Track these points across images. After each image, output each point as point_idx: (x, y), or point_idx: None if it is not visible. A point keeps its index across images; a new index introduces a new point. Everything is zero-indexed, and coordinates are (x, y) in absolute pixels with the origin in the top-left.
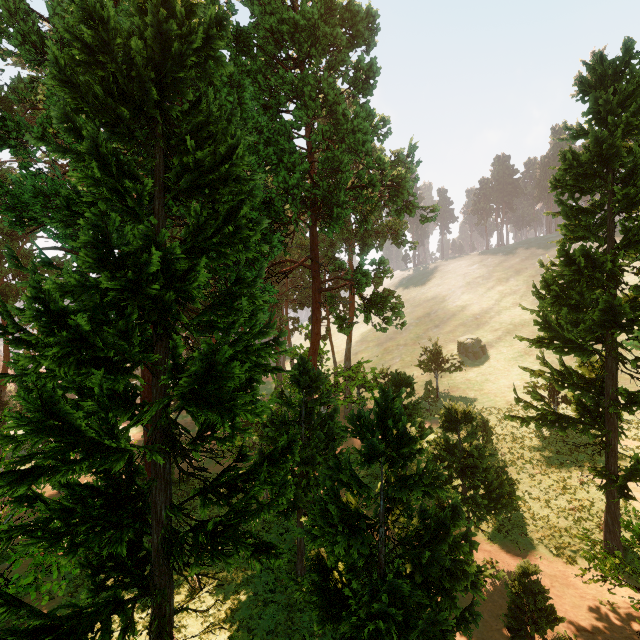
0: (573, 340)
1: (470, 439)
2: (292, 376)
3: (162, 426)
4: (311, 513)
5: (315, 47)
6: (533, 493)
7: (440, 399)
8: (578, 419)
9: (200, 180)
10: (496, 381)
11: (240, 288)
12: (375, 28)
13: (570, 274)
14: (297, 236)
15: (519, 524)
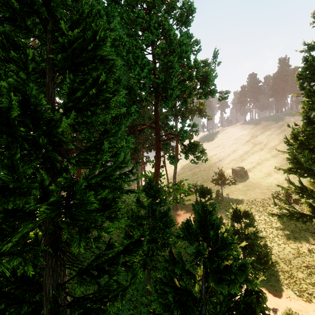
0: (311, 169)
1: (248, 227)
2: (144, 190)
3: (50, 231)
4: (154, 286)
5: None
6: (280, 255)
7: (223, 199)
8: (313, 216)
9: (76, 60)
10: (253, 190)
11: (107, 136)
12: None
13: (309, 130)
14: (148, 113)
15: (274, 274)
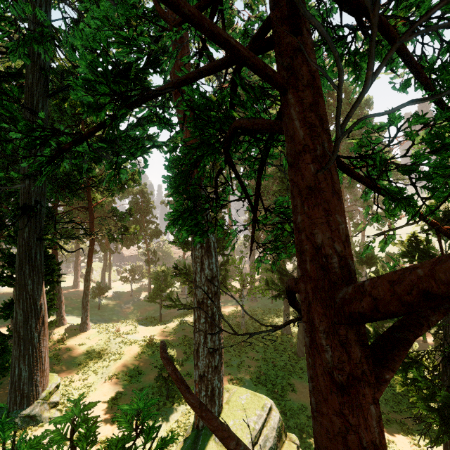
0: None
1: None
2: None
3: None
4: None
5: (342, 114)
6: None
7: None
8: None
9: None
10: None
11: None
12: (371, 102)
13: None
14: None
15: None
